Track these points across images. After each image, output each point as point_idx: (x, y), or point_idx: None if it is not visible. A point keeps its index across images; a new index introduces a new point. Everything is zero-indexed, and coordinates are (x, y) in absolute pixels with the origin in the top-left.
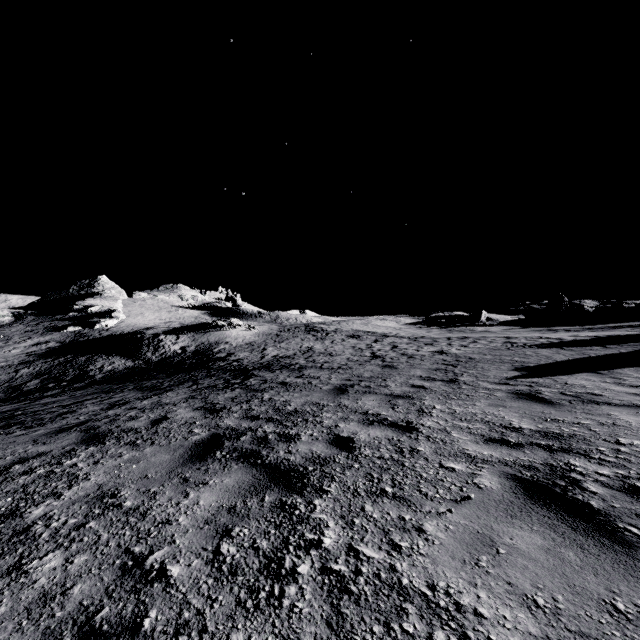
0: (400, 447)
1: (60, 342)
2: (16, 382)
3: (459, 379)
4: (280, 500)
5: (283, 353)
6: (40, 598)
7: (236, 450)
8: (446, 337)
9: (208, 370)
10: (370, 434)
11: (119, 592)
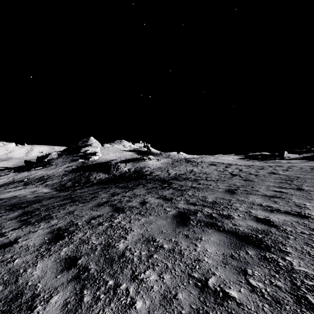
0: (310, 227)
1: (76, 166)
2: (62, 183)
3: (303, 188)
4: (260, 254)
5: (179, 172)
6: (163, 298)
7: (201, 221)
8: (267, 165)
9: (145, 180)
10: (278, 218)
11: (209, 303)
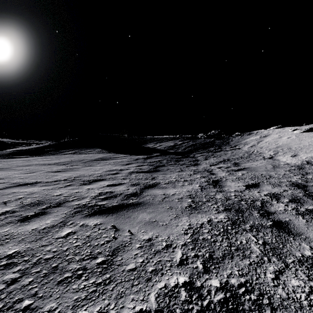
0: None
1: None
2: None
3: None
4: None
5: None
6: None
7: None
8: None
9: None
10: None
11: None
